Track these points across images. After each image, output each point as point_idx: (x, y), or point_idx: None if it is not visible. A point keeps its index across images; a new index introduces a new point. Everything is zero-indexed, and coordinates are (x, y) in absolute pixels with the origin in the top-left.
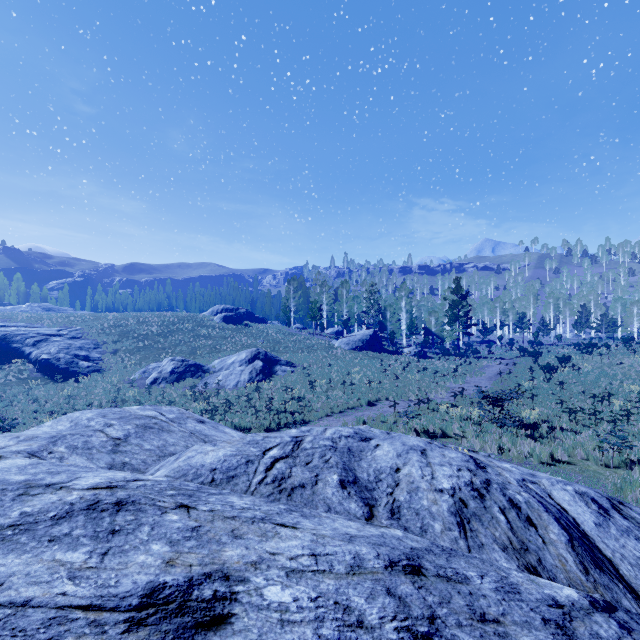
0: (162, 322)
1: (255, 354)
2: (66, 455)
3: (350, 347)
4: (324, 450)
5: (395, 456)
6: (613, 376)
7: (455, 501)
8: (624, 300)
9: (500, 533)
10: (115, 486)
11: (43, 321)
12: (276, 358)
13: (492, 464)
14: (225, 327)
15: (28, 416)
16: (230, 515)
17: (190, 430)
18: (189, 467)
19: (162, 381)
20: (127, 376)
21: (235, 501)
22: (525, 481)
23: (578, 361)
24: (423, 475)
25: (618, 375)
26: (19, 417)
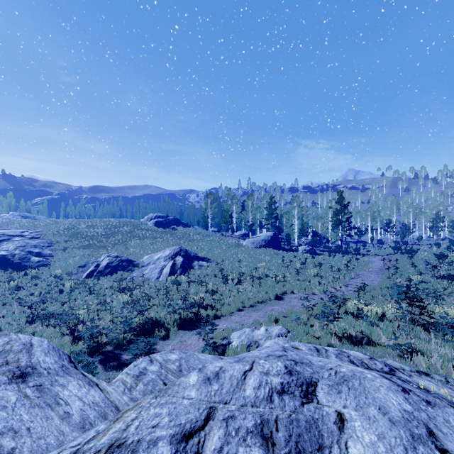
0: (106, 226)
1: (177, 251)
2: None
3: (255, 246)
4: None
5: None
6: None
7: None
8: None
9: None
10: None
11: (13, 225)
12: (195, 254)
13: None
14: (156, 230)
15: None
16: None
17: None
18: None
19: (97, 274)
20: (69, 269)
21: None
22: None
23: (449, 257)
24: None
25: None
26: None
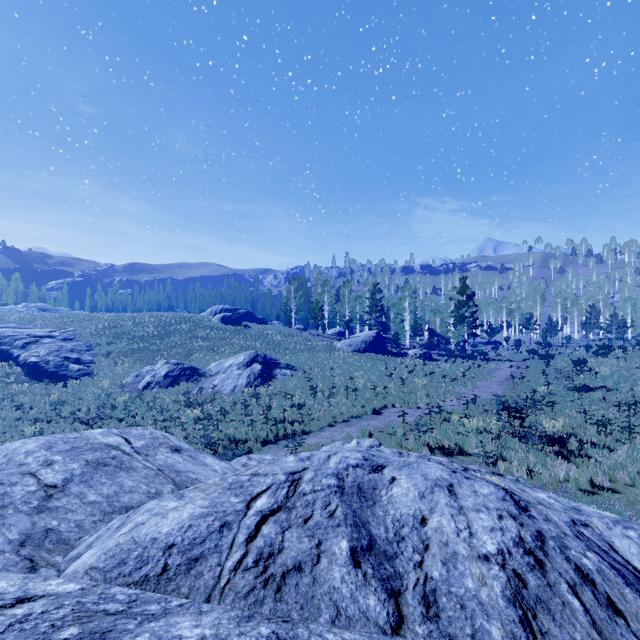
0: (158, 323)
1: (253, 357)
2: None
3: (353, 349)
4: (328, 494)
5: (417, 497)
6: (633, 381)
7: (509, 577)
8: (634, 300)
9: (581, 634)
10: None
11: (36, 322)
12: (275, 361)
13: (531, 499)
14: (223, 328)
15: (9, 424)
16: None
17: (158, 465)
18: (132, 545)
19: (155, 385)
20: (119, 380)
21: (185, 633)
22: (576, 524)
23: (593, 364)
24: (458, 530)
25: (639, 380)
26: None
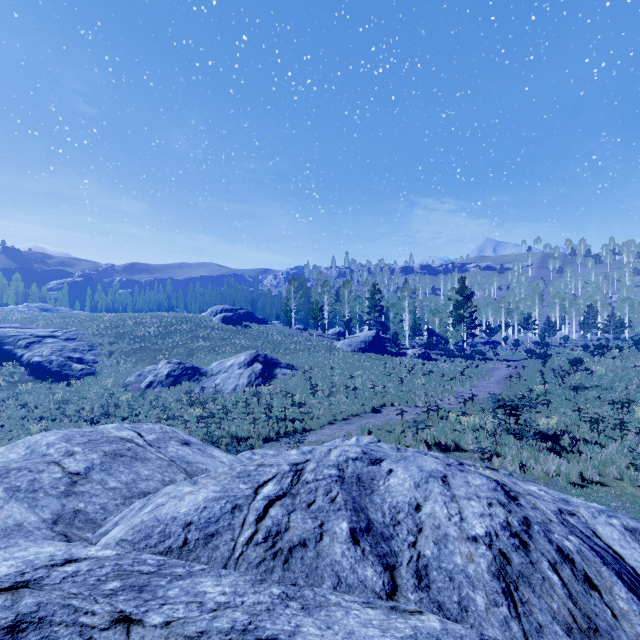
0: (160, 323)
1: (254, 356)
2: (1, 502)
3: (352, 349)
4: (329, 483)
5: (413, 487)
6: (628, 380)
7: (494, 555)
8: (632, 300)
9: (558, 604)
10: (25, 583)
11: (38, 322)
12: (276, 360)
13: (521, 490)
14: (224, 328)
15: (15, 423)
16: (194, 631)
17: (170, 456)
18: (155, 522)
19: (158, 385)
20: (122, 379)
21: (208, 590)
22: (563, 513)
23: (589, 364)
24: (450, 515)
25: (634, 379)
26: (6, 424)
